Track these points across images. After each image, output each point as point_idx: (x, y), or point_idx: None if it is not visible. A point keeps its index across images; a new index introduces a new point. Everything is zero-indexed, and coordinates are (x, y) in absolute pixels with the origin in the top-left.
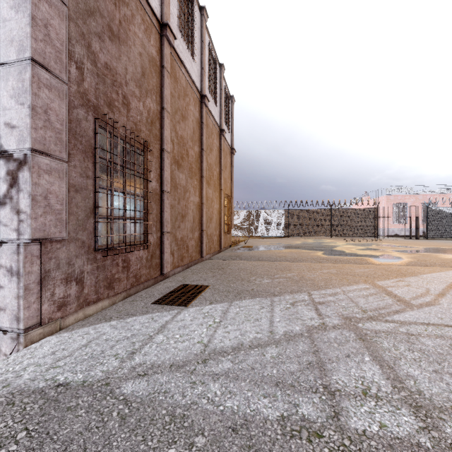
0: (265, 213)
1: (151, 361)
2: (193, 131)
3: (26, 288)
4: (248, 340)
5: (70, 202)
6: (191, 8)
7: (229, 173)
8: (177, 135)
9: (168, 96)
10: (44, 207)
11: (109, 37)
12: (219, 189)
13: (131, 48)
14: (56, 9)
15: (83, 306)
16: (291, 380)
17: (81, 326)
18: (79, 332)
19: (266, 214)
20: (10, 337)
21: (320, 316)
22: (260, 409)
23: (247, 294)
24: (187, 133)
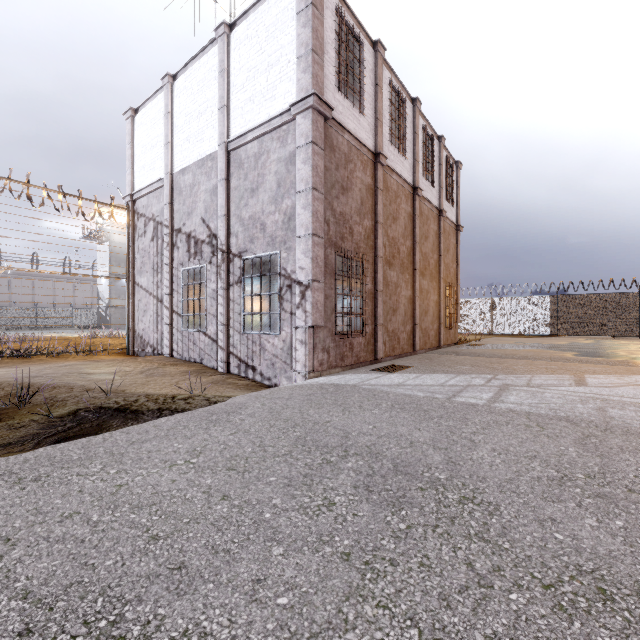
0: (517, 302)
1: (372, 383)
2: (404, 228)
3: (309, 351)
4: (426, 384)
5: (324, 305)
6: (402, 111)
7: (453, 256)
8: (389, 238)
9: (380, 210)
10: (316, 309)
11: (341, 193)
12: (438, 278)
13: (354, 190)
14: (320, 200)
15: (330, 368)
16: (438, 392)
17: (332, 375)
18: (333, 376)
19: (519, 303)
20: (301, 375)
21: (486, 382)
22: (417, 394)
23: (441, 372)
24: (398, 232)
